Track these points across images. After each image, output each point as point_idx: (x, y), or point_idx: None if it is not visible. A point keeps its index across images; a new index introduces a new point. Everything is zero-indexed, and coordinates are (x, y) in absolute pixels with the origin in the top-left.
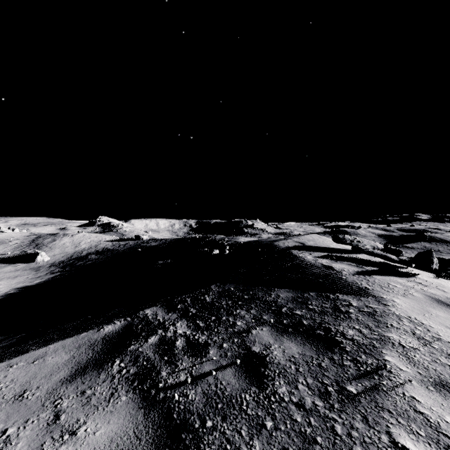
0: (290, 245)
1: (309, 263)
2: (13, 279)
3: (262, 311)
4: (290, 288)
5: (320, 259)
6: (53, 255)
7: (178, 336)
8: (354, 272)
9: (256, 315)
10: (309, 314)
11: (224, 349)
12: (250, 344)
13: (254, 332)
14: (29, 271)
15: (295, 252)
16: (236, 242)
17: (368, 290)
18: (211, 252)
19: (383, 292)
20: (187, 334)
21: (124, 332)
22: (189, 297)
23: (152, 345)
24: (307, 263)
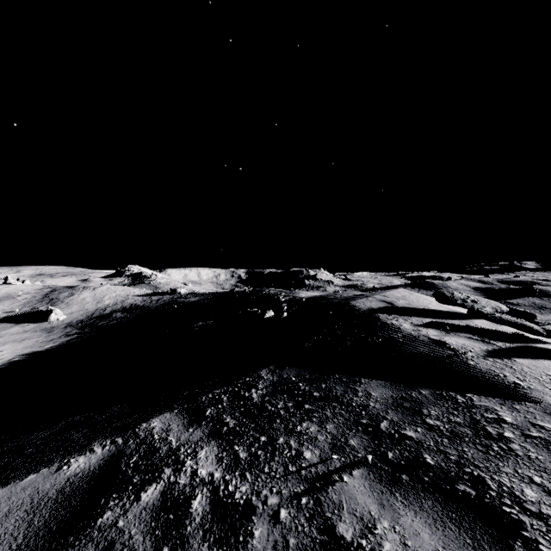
0: (373, 305)
1: (408, 335)
2: (20, 343)
3: (346, 426)
4: (385, 379)
5: (423, 328)
6: (70, 313)
7: (197, 485)
8: (483, 352)
9: (336, 436)
10: (432, 439)
11: (282, 527)
12: (333, 514)
13: (338, 481)
14: (40, 332)
15: (384, 317)
16: (296, 297)
17: (523, 390)
18: (263, 315)
19: (550, 395)
20: (214, 479)
21: (102, 473)
22: (226, 393)
23: (145, 511)
24: (405, 335)
